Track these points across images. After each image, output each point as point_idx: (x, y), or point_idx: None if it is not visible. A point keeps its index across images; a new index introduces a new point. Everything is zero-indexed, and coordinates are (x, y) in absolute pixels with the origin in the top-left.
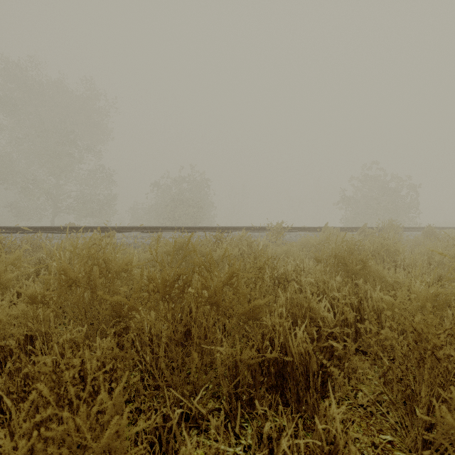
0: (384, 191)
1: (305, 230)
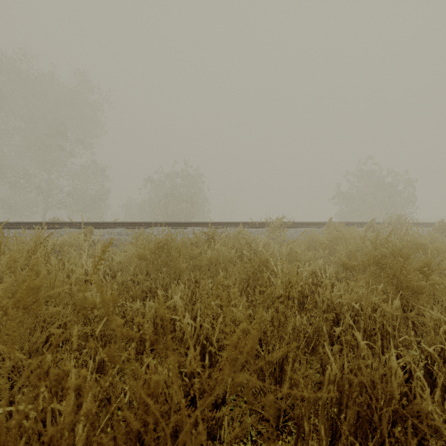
0: (380, 186)
1: (305, 226)
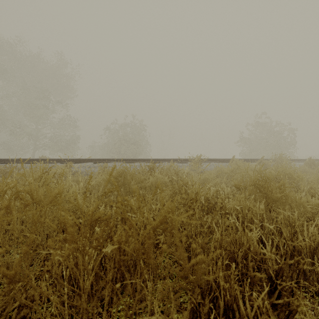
0: (271, 133)
1: (216, 161)
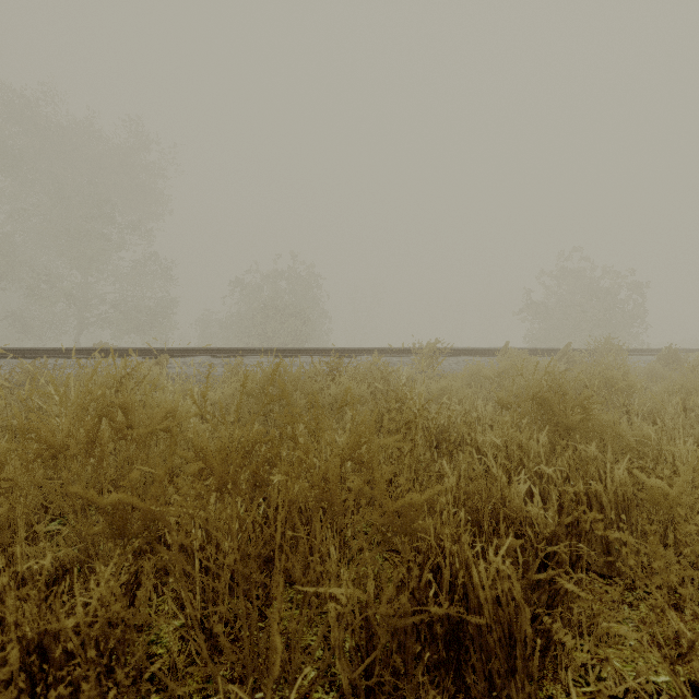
0: (592, 293)
1: (471, 354)
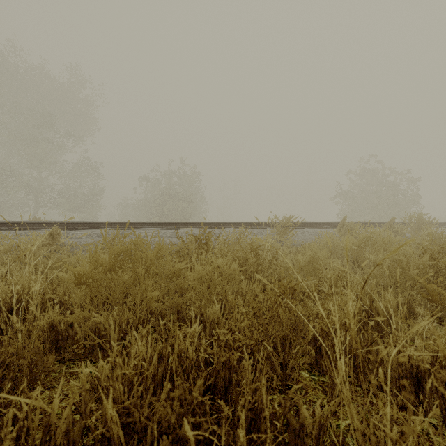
0: (384, 185)
1: (311, 226)
